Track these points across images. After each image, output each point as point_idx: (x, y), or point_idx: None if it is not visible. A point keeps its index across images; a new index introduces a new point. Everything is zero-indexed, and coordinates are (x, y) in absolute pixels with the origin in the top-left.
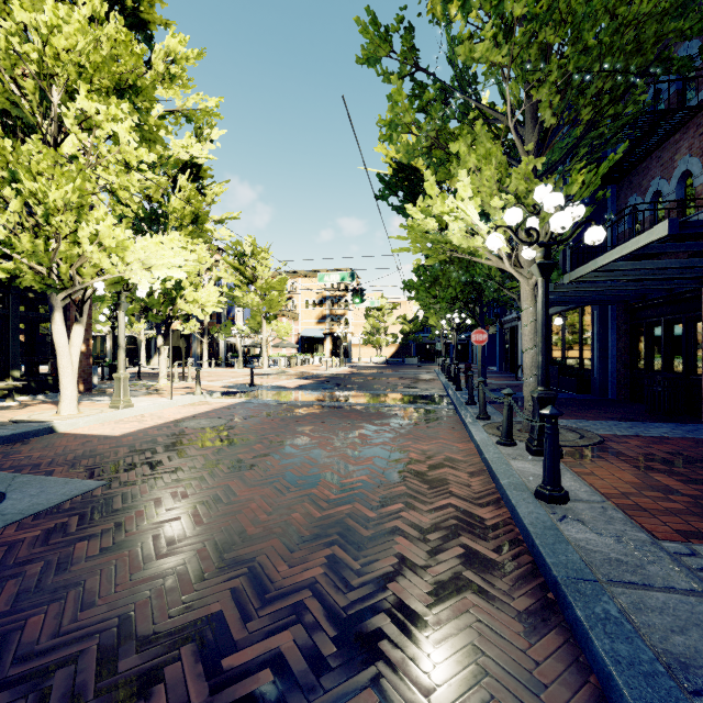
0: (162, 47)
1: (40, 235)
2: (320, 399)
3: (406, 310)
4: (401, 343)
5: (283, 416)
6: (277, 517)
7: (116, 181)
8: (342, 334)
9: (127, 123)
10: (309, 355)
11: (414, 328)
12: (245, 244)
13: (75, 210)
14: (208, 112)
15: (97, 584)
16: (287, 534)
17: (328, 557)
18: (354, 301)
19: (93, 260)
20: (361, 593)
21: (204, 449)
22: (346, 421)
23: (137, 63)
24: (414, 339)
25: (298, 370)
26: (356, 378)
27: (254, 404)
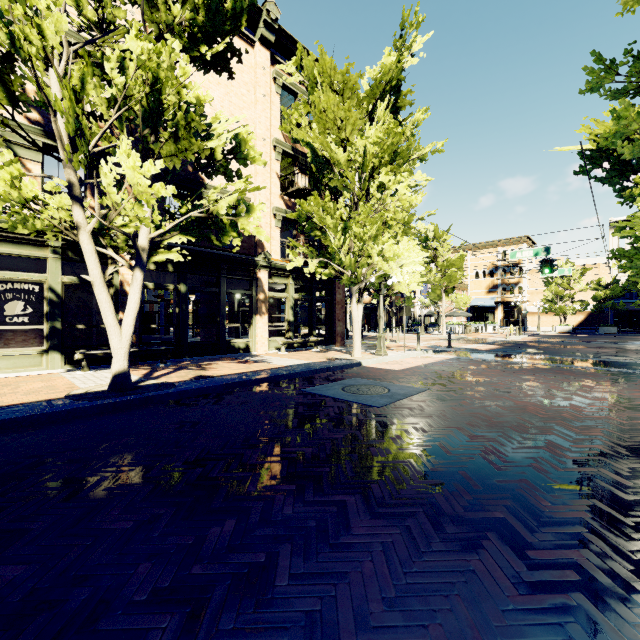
0: (411, 122)
1: (350, 254)
2: (521, 360)
3: (599, 273)
4: (593, 310)
5: (501, 369)
6: (552, 414)
7: (389, 216)
8: (520, 303)
9: (406, 183)
10: (482, 323)
11: (612, 294)
12: (428, 230)
13: (372, 238)
14: (435, 151)
15: (479, 419)
16: (566, 420)
17: (603, 431)
18: (542, 272)
19: (378, 266)
20: (635, 444)
21: (464, 381)
22: (562, 376)
23: (400, 139)
24: (612, 306)
25: (476, 337)
26: (544, 345)
27: (466, 360)
